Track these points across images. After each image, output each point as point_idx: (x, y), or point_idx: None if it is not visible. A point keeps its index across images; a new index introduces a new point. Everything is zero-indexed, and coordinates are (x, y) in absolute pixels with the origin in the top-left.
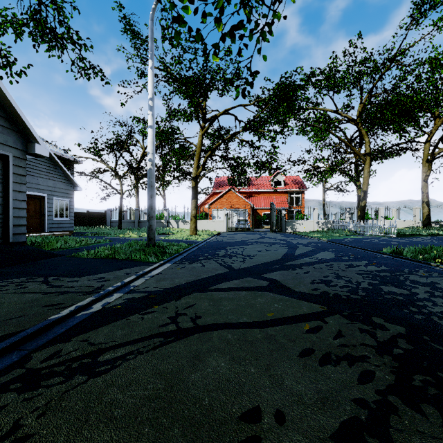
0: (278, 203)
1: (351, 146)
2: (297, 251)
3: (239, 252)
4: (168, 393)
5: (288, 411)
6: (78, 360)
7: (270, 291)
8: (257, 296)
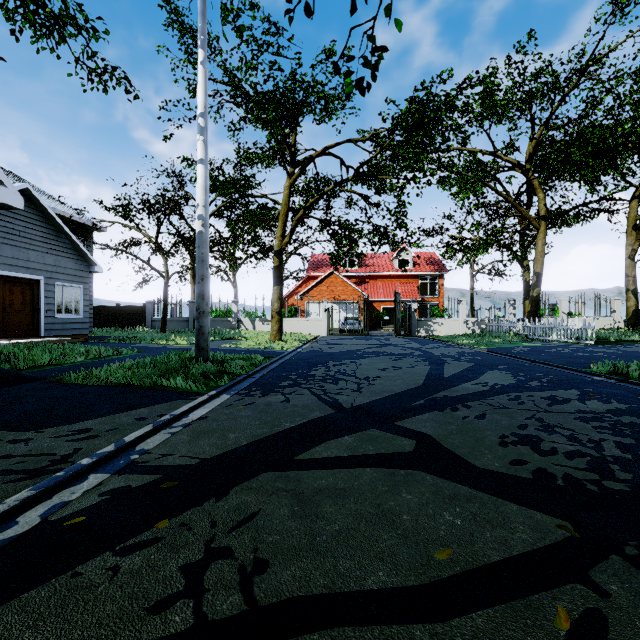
0: (404, 293)
1: (518, 205)
2: (447, 370)
3: (350, 371)
4: None
5: None
6: None
7: (423, 467)
8: (399, 484)
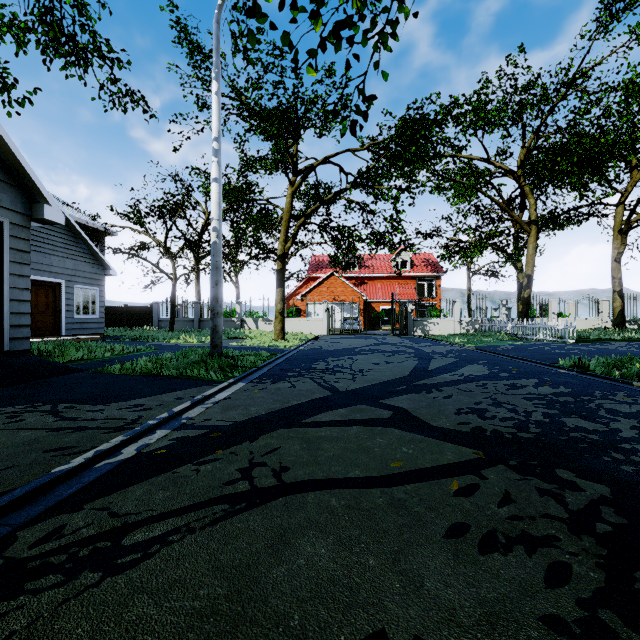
0: (402, 294)
1: (510, 210)
2: (433, 364)
3: (347, 365)
4: (233, 605)
5: (433, 639)
6: (90, 543)
7: (394, 426)
8: (376, 434)
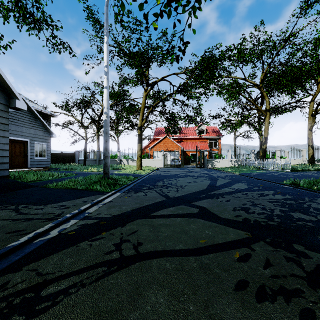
0: (201, 147)
1: (256, 104)
2: (218, 183)
3: (174, 183)
4: None
5: None
6: (21, 294)
7: (200, 217)
8: (190, 223)
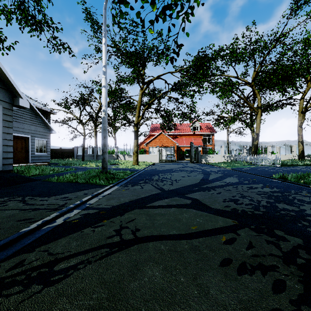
0: (195, 142)
1: (248, 102)
2: (211, 177)
3: (168, 177)
4: (110, 303)
5: None
6: (37, 269)
7: (192, 207)
8: (183, 212)
